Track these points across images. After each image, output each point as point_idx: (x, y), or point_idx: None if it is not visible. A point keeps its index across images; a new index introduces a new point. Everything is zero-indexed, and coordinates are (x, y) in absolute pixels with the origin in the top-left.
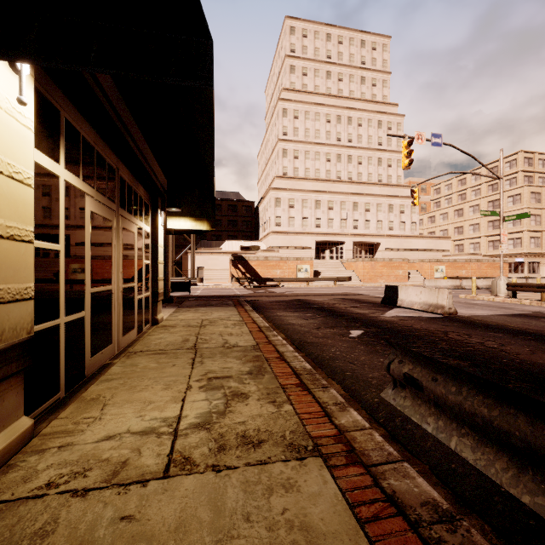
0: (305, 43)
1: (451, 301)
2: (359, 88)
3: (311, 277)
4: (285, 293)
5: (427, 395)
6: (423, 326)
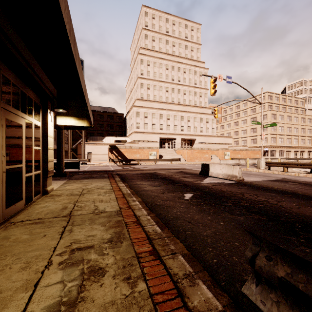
0: (153, 22)
1: (241, 173)
2: (184, 52)
3: (157, 158)
4: (142, 168)
5: None
6: (228, 189)
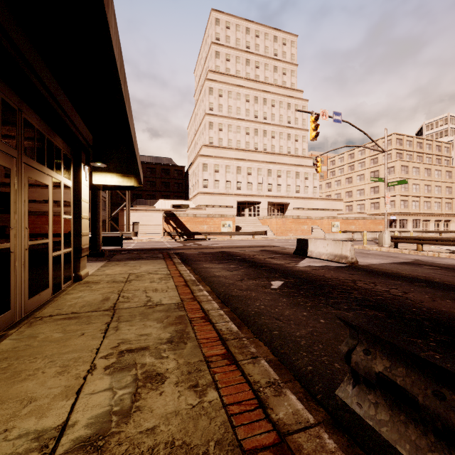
0: (228, 34)
1: (353, 252)
2: (273, 76)
3: (233, 231)
4: (211, 245)
5: (425, 418)
6: (333, 275)
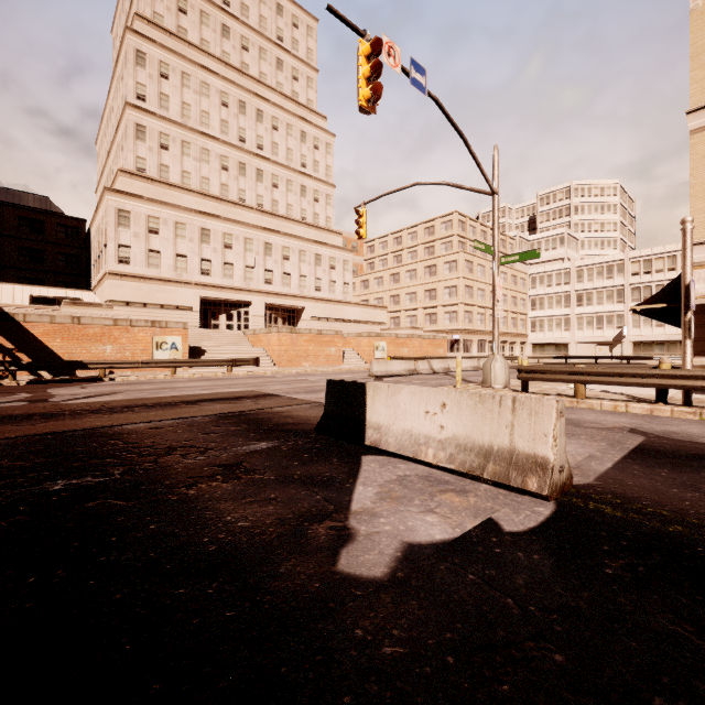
0: None
1: (564, 443)
2: (275, 74)
3: (184, 358)
4: (75, 402)
5: None
6: None
